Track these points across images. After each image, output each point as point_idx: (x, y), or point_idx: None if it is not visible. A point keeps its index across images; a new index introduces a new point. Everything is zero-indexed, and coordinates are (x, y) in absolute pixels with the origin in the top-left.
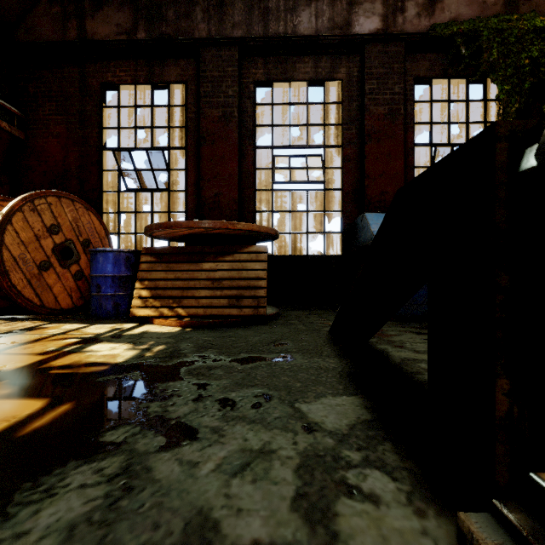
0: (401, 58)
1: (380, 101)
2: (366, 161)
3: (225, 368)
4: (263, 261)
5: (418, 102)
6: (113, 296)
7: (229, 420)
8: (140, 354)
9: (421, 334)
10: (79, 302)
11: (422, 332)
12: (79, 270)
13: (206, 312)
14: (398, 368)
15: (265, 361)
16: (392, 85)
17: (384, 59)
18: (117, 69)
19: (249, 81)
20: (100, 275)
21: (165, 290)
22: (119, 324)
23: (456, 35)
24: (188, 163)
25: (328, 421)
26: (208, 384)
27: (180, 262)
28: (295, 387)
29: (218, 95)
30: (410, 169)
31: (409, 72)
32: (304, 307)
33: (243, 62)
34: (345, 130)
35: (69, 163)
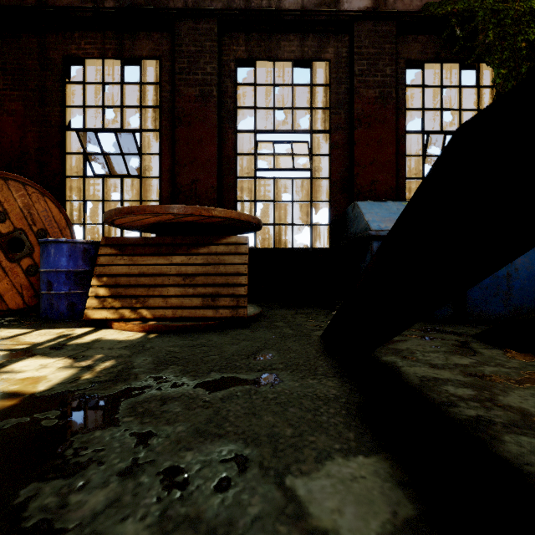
0: (393, 38)
1: (370, 84)
2: (356, 147)
3: (185, 399)
4: (243, 254)
5: (410, 87)
6: (67, 295)
7: (170, 529)
8: (75, 376)
9: (428, 339)
10: (32, 301)
11: (429, 336)
12: (32, 264)
13: (176, 314)
14: (421, 395)
15: (242, 385)
16: (383, 67)
17: (375, 38)
18: (81, 41)
19: (229, 58)
20: (51, 270)
21: (127, 288)
22: (70, 329)
23: (450, 15)
24: (162, 147)
25: (344, 524)
26: (153, 434)
27: (146, 255)
28: (285, 438)
29: (195, 72)
30: (401, 158)
31: (400, 55)
32: (289, 305)
33: (223, 38)
34: (333, 115)
35: (27, 144)
